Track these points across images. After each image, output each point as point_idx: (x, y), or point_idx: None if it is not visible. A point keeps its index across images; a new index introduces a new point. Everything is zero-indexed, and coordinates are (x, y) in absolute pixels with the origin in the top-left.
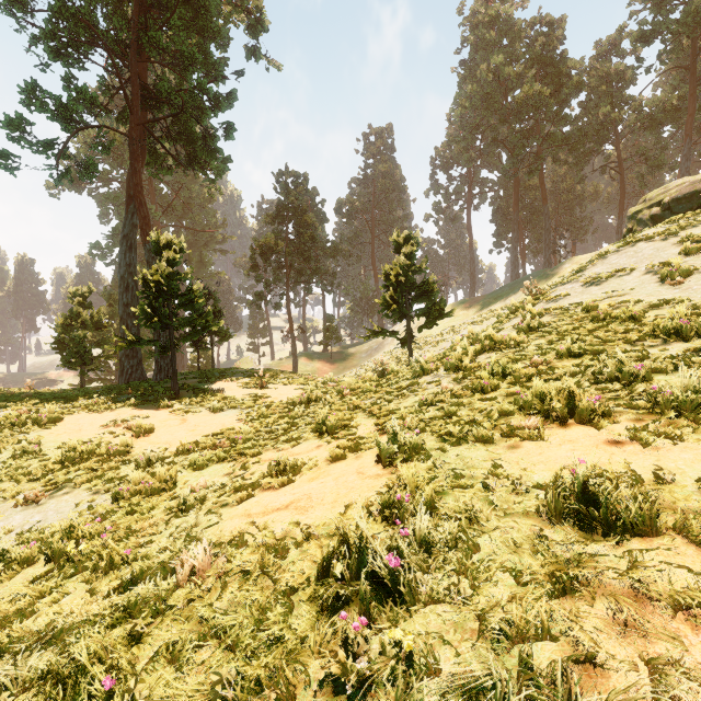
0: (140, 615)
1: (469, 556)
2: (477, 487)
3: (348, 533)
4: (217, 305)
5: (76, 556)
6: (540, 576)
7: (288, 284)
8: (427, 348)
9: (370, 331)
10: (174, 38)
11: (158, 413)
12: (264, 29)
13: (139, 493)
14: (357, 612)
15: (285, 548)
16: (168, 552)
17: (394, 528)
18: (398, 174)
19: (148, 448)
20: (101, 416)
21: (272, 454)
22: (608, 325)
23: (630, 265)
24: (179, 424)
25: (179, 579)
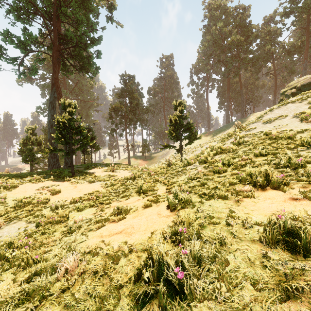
0: (33, 299)
1: (223, 269)
2: (222, 224)
3: (152, 253)
4: (93, 134)
5: (11, 258)
6: (271, 285)
7: (126, 125)
8: (189, 154)
9: (163, 146)
10: (73, 11)
11: (63, 183)
12: (115, 8)
13: (49, 223)
14: (157, 305)
15: (118, 257)
16: (56, 258)
17: (178, 247)
18: (175, 76)
19: (56, 200)
20: (36, 185)
21: (116, 203)
22: (277, 141)
23: (285, 114)
24: (73, 188)
25: (58, 276)
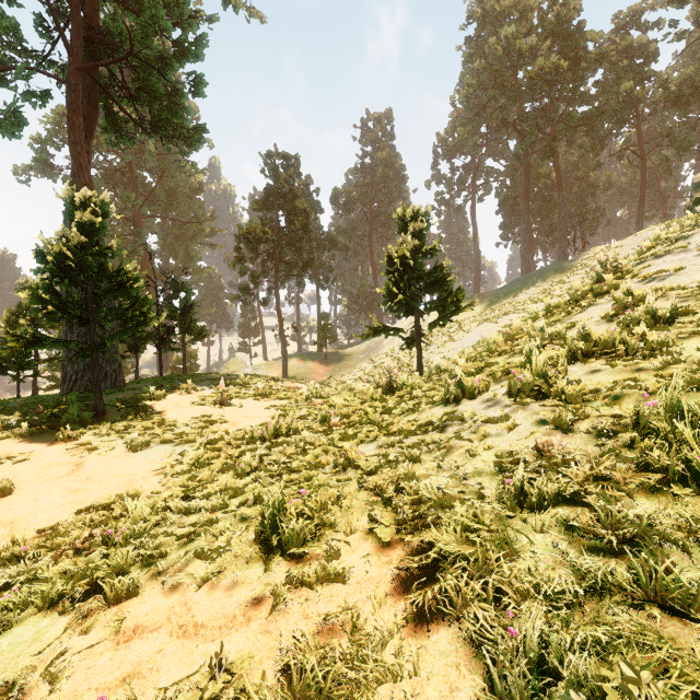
0: None
1: None
2: None
3: None
4: (189, 298)
5: None
6: None
7: (277, 277)
8: (433, 349)
9: (370, 328)
10: None
11: (48, 451)
12: None
13: None
14: None
15: None
16: None
17: None
18: (398, 162)
19: None
20: None
21: (153, 600)
22: None
23: None
24: (63, 475)
25: None
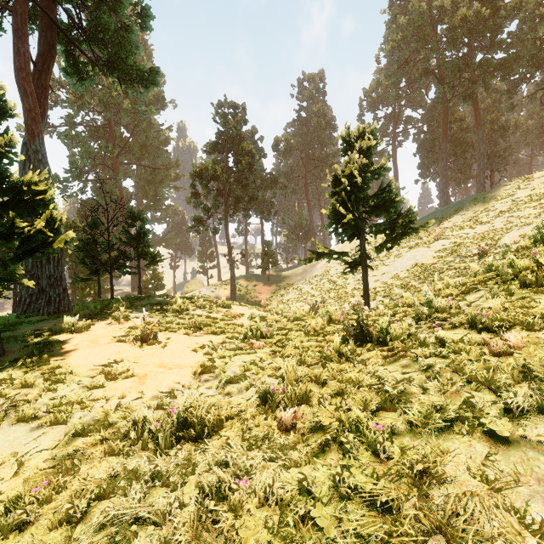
0: None
1: None
2: None
3: None
4: (143, 226)
5: None
6: None
7: (226, 210)
8: None
9: (312, 252)
10: None
11: None
12: None
13: None
14: None
15: None
16: None
17: None
18: (329, 113)
19: None
20: None
21: None
22: None
23: None
24: None
25: None
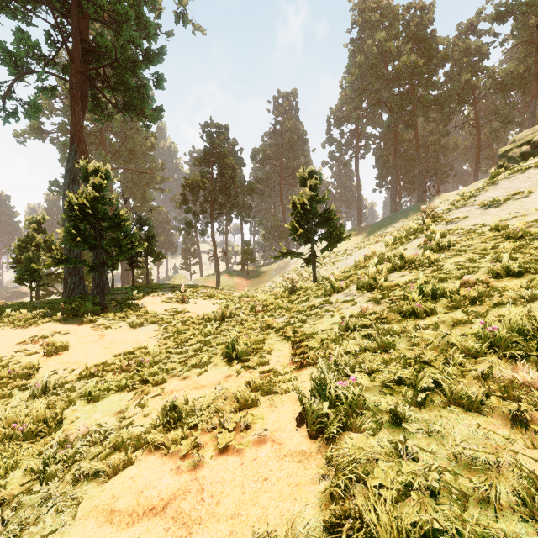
0: None
1: None
2: None
3: None
4: (151, 230)
5: None
6: None
7: (212, 214)
8: (326, 267)
9: (280, 252)
10: None
11: (79, 328)
12: None
13: (10, 439)
14: None
15: None
16: None
17: None
18: (301, 129)
19: (45, 374)
20: (23, 332)
21: (176, 383)
22: (533, 242)
23: (526, 189)
24: (95, 340)
25: None
